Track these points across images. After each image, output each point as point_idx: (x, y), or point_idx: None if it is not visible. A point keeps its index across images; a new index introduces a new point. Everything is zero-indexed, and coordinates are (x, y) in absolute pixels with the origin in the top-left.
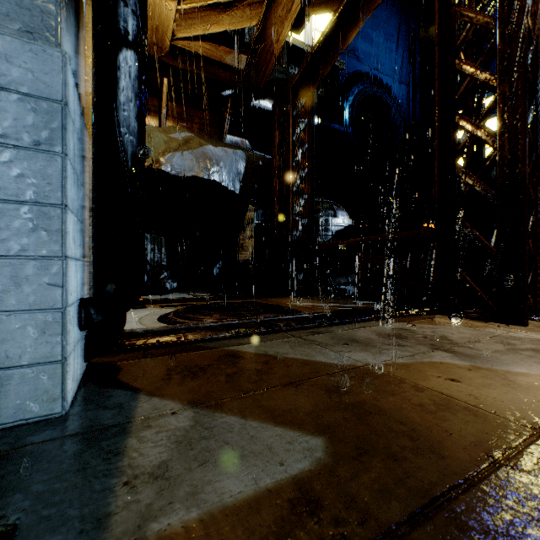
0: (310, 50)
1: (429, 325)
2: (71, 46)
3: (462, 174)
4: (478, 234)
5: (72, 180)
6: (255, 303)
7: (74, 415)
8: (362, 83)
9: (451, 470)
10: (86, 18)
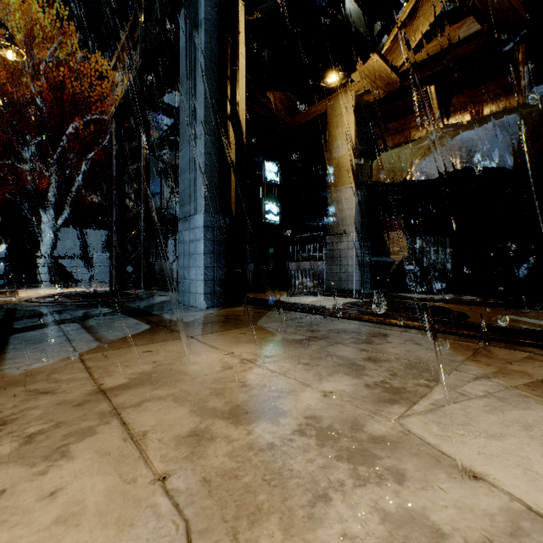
0: None
1: (435, 344)
2: (217, 203)
3: None
4: None
5: (212, 244)
6: (408, 303)
7: (203, 309)
8: None
9: (172, 328)
10: (341, 108)
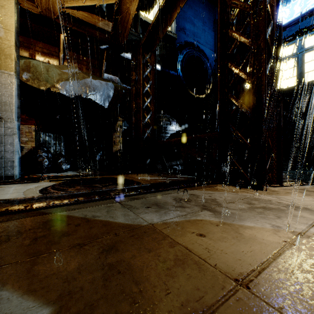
0: None
1: (210, 191)
2: None
3: (232, 99)
4: (241, 135)
5: None
6: (110, 178)
7: None
8: (188, 48)
9: None
10: None
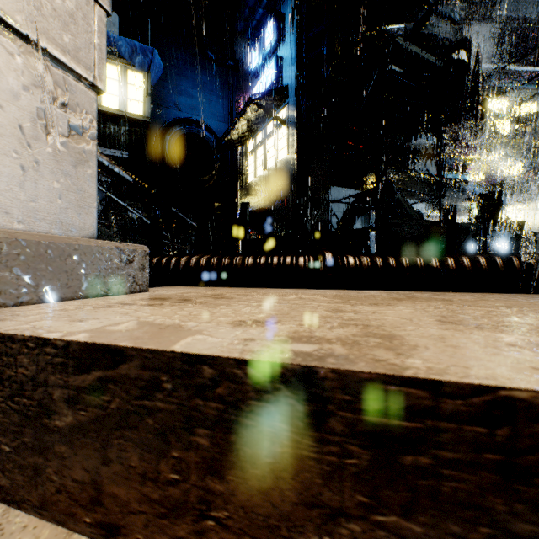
0: (121, 113)
1: None
2: None
3: None
4: None
5: None
6: None
7: None
8: (179, 126)
9: None
10: None
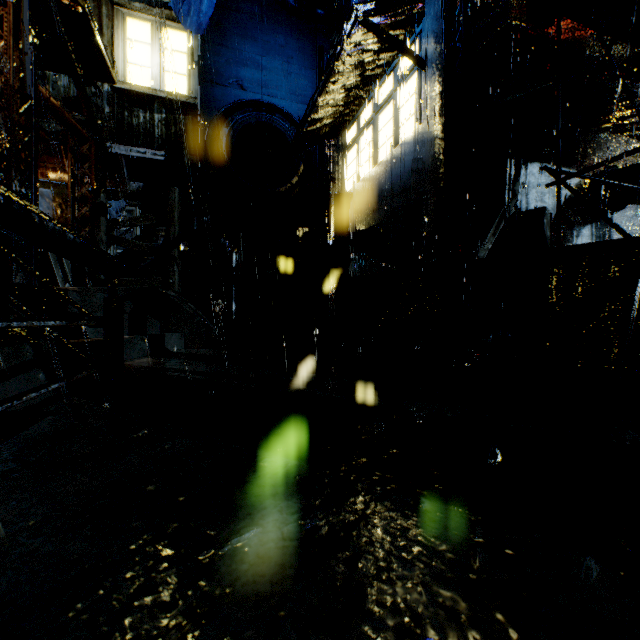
0: (153, 92)
1: None
2: None
3: None
4: None
5: None
6: None
7: None
8: (243, 111)
9: None
10: None
